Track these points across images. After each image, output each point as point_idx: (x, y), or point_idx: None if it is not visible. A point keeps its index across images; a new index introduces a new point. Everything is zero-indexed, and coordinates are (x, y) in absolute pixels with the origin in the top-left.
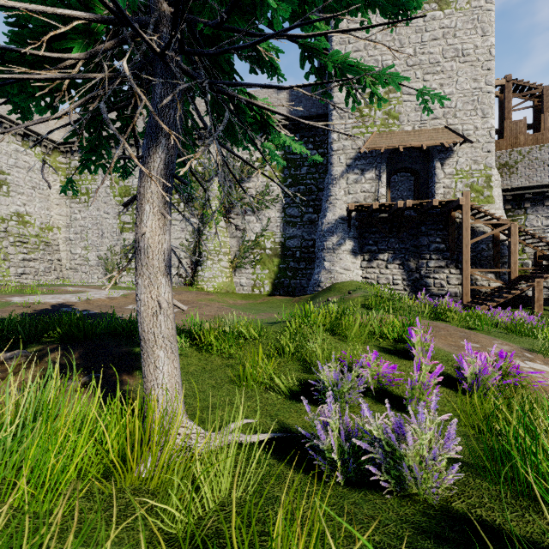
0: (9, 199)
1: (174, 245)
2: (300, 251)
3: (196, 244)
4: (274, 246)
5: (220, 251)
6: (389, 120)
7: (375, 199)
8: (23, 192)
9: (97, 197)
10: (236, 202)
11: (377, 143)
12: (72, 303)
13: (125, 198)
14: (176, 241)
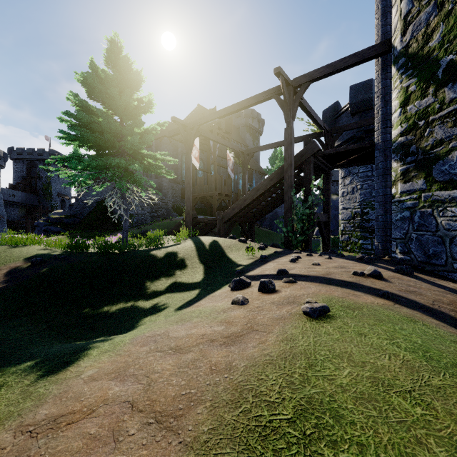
0: None
1: None
2: None
3: None
4: None
5: None
6: None
7: None
8: None
9: None
10: None
11: None
12: None
13: None
14: None
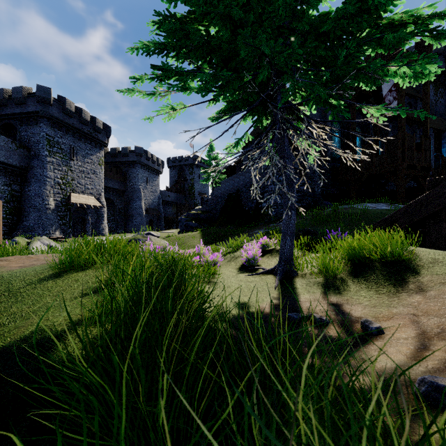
0: None
1: None
2: None
3: None
4: None
5: None
6: None
7: None
8: None
9: None
10: None
11: None
12: None
13: None
14: None
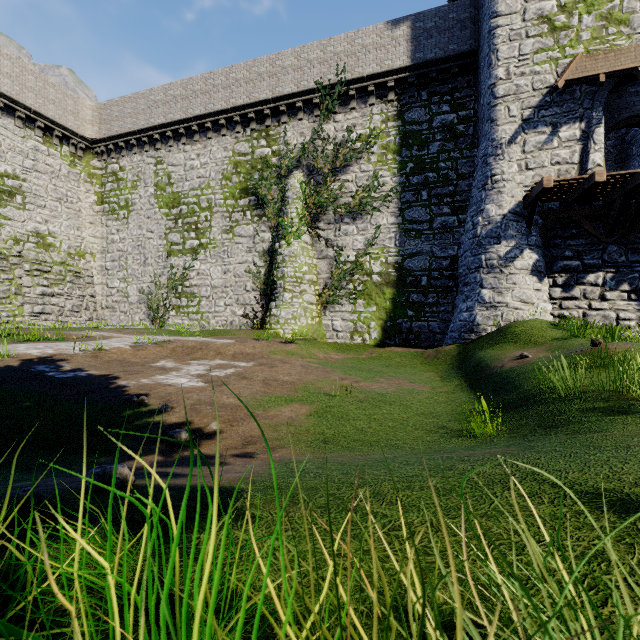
0: (26, 213)
1: (238, 273)
2: (428, 276)
3: (269, 270)
4: (385, 270)
5: (302, 279)
6: (608, 28)
7: (579, 175)
8: (45, 205)
9: (138, 211)
10: (326, 205)
11: (588, 69)
12: (66, 356)
13: (173, 209)
14: (240, 266)
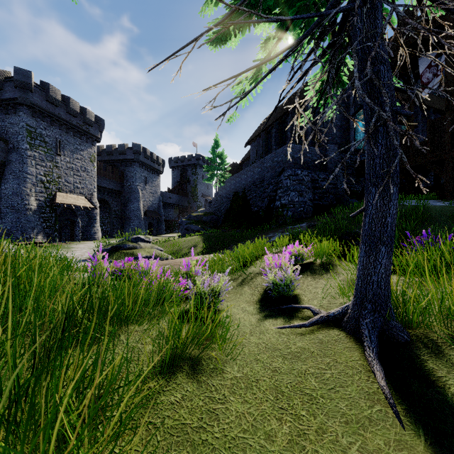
0: None
1: None
2: None
3: None
4: None
5: None
6: None
7: None
8: None
9: None
10: None
11: None
12: None
13: None
14: None
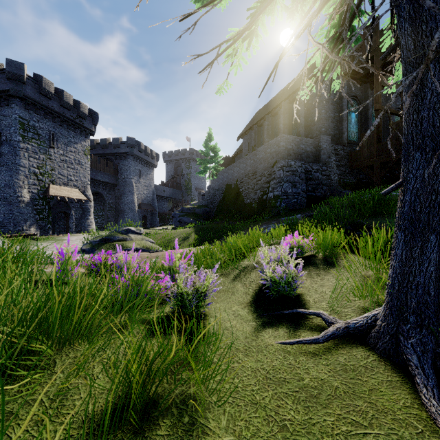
0: None
1: None
2: None
3: None
4: None
5: None
6: None
7: None
8: None
9: None
10: None
11: None
12: None
13: None
14: None
